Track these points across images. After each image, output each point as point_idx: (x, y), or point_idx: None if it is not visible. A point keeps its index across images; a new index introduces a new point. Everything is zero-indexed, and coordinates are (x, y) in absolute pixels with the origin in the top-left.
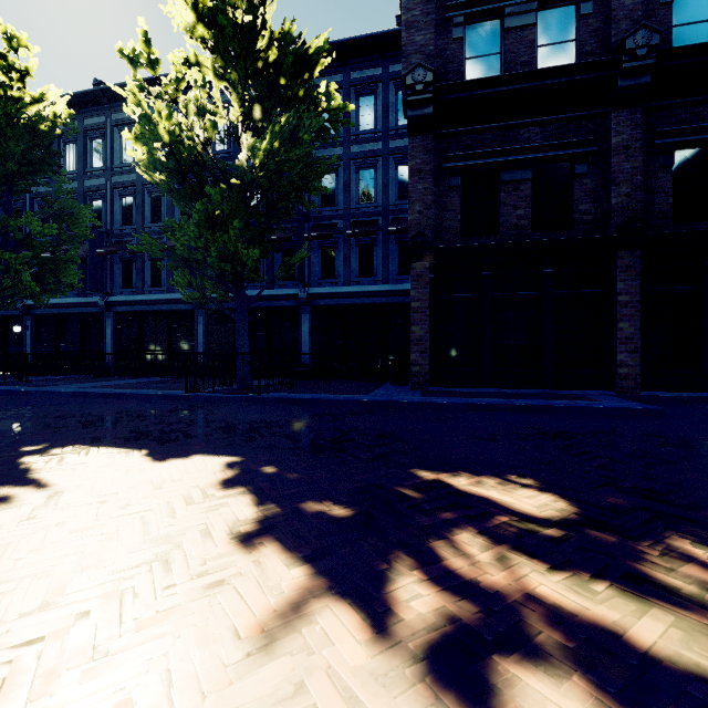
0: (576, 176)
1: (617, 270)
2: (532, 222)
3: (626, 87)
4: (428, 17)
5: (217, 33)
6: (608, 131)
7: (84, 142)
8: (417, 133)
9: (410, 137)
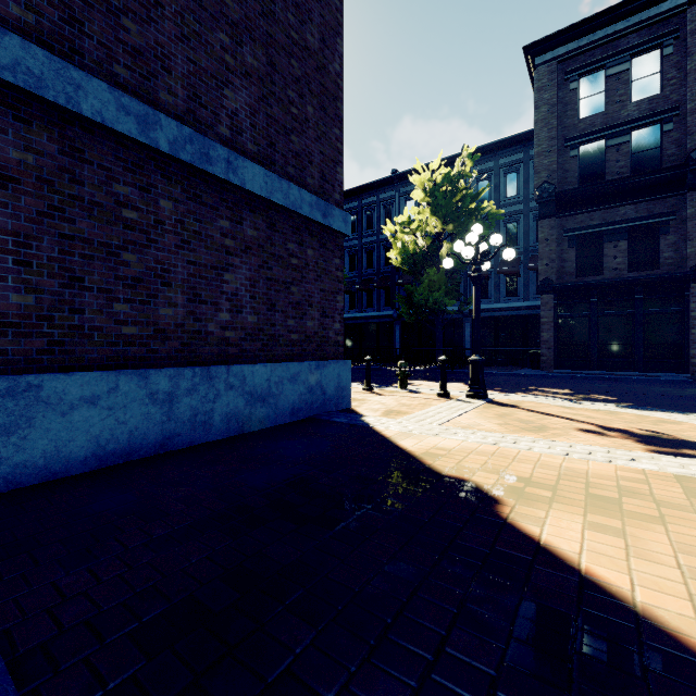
0: (661, 235)
1: (690, 296)
2: (628, 266)
3: (695, 179)
4: (552, 148)
5: (434, 199)
6: (686, 204)
7: None
8: (545, 217)
9: (540, 220)
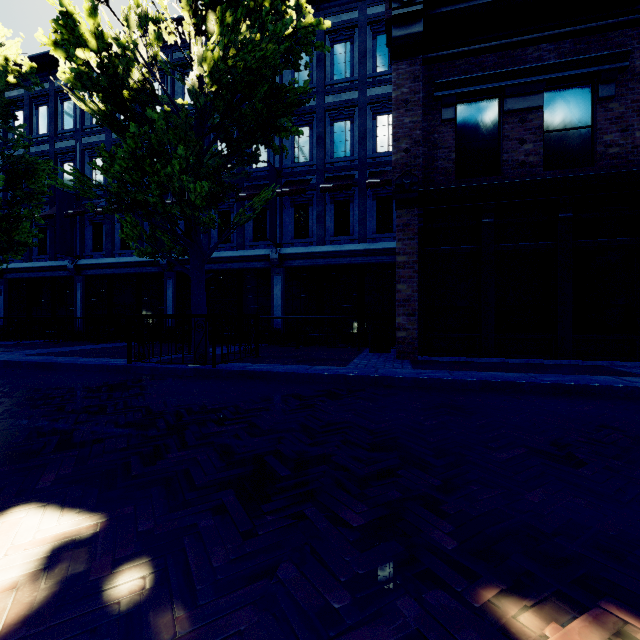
0: (600, 100)
1: None
2: (543, 159)
3: None
4: None
5: None
6: None
7: (55, 103)
8: (403, 57)
9: (395, 63)
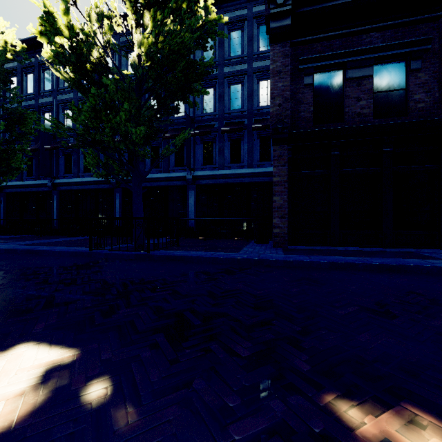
0: (411, 71)
1: None
2: (373, 111)
3: None
4: None
5: None
6: (440, 31)
7: (39, 72)
8: (277, 41)
9: (272, 45)
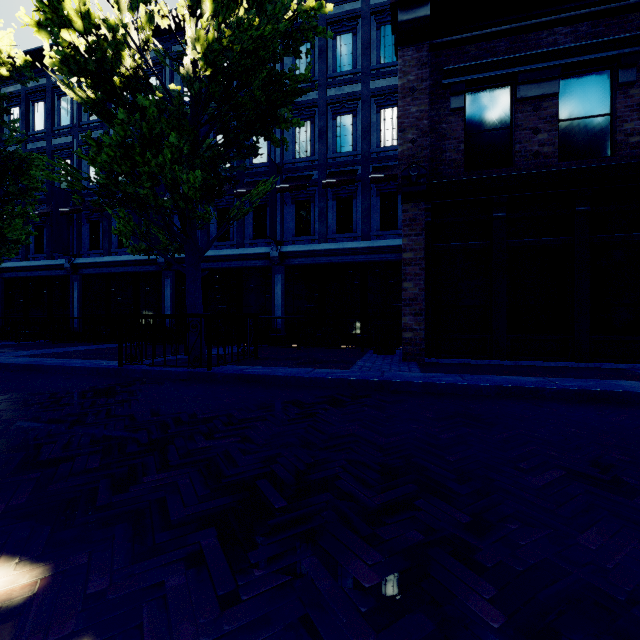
0: (620, 86)
1: None
2: (558, 149)
3: None
4: None
5: None
6: None
7: (52, 99)
8: (410, 43)
9: (401, 49)
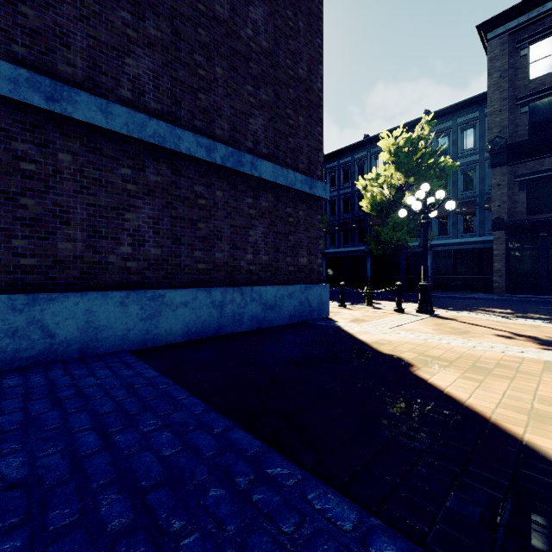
0: None
1: None
2: None
3: None
4: (503, 107)
5: (397, 158)
6: None
7: None
8: (497, 166)
9: (493, 169)
